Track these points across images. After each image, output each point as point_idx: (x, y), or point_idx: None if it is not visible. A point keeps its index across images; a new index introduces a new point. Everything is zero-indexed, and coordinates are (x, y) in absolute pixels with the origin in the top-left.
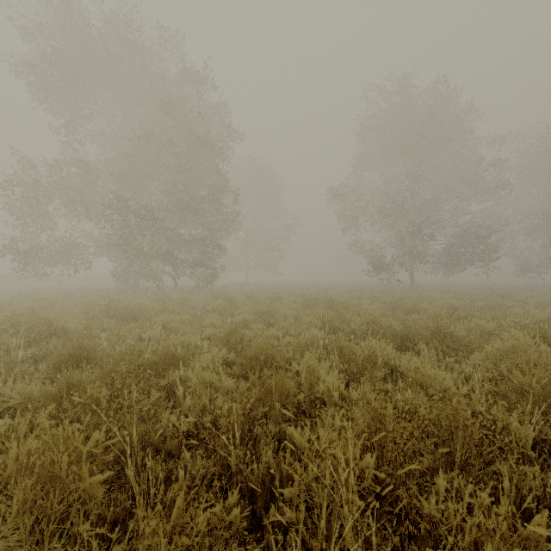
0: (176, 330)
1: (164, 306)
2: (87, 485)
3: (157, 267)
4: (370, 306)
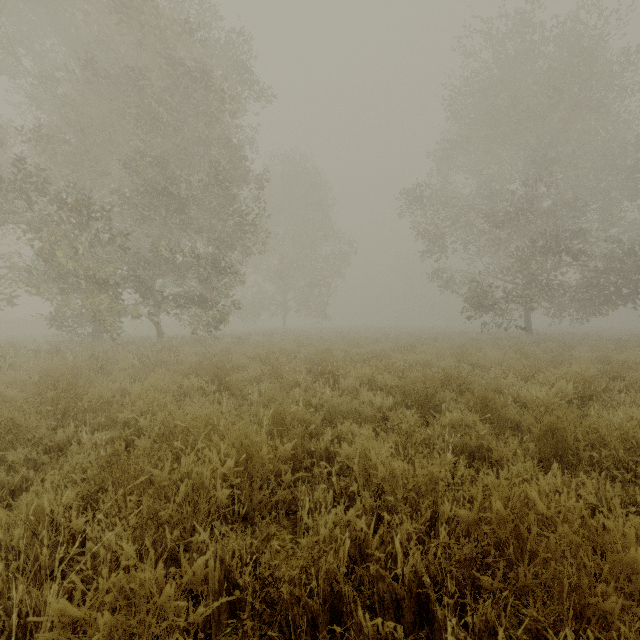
0: None
1: None
2: None
3: (103, 304)
4: None
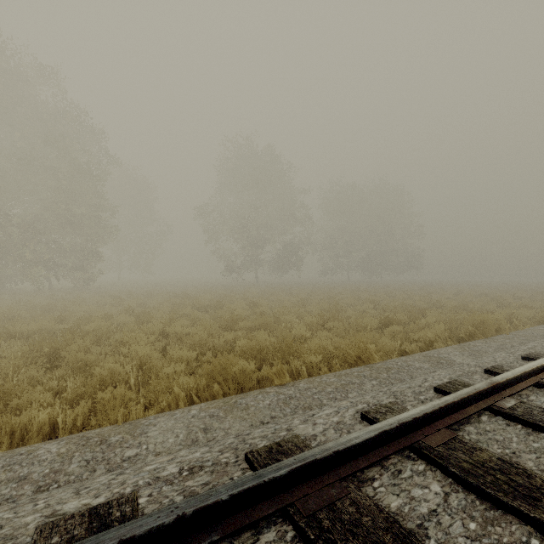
0: (92, 312)
1: (73, 302)
2: (111, 328)
3: (39, 272)
4: (204, 297)
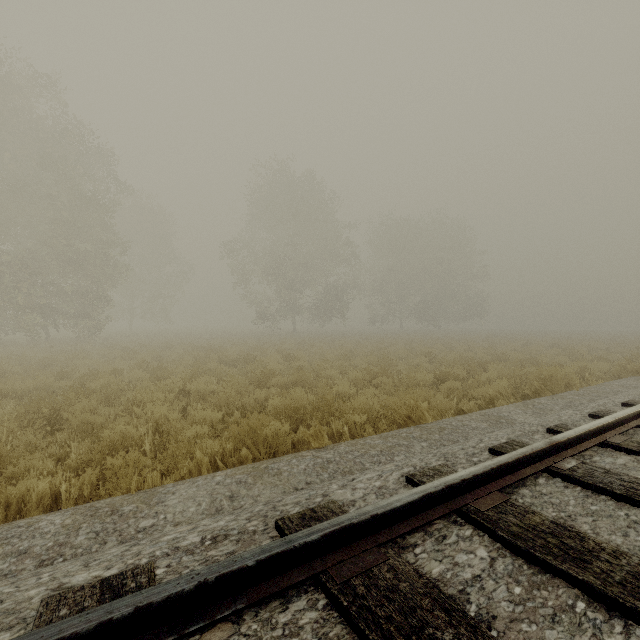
0: (98, 368)
1: (75, 355)
2: (122, 386)
3: (34, 320)
4: (232, 349)
